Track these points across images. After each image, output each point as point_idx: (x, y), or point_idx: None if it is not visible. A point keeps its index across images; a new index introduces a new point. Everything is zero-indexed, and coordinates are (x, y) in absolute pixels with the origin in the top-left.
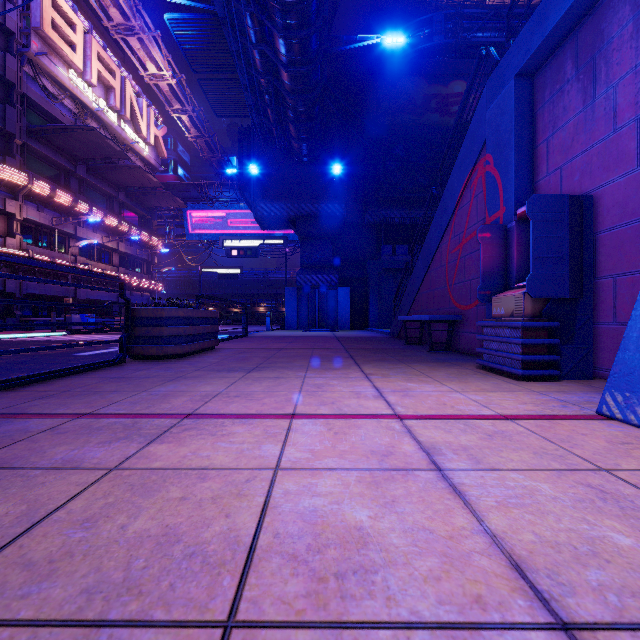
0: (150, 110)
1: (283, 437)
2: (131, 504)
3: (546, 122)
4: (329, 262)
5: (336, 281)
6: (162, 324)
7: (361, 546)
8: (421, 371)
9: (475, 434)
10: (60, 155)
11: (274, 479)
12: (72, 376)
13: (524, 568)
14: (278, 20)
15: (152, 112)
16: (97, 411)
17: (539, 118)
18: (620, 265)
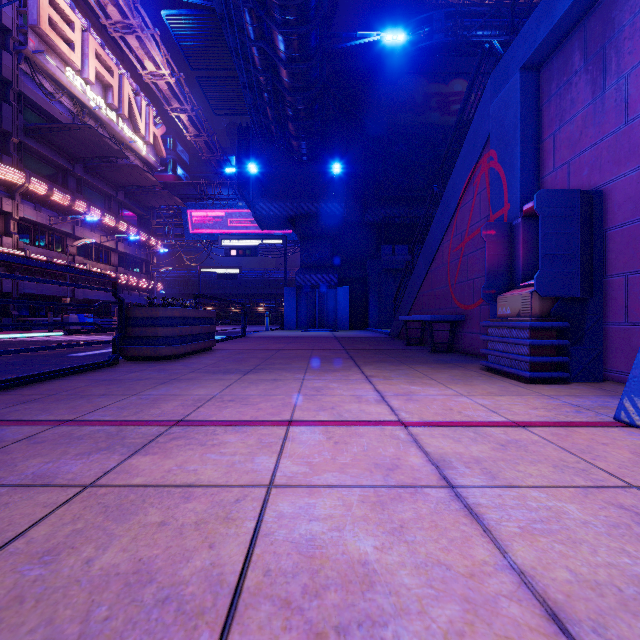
0: (149, 109)
1: (279, 447)
2: (102, 531)
3: (552, 116)
4: (329, 262)
5: (336, 281)
6: (157, 324)
7: (366, 587)
8: (424, 373)
9: (487, 444)
10: (58, 154)
11: (267, 499)
12: (61, 378)
13: (563, 619)
14: (277, 16)
15: (151, 111)
16: (81, 417)
17: (545, 112)
18: (632, 263)
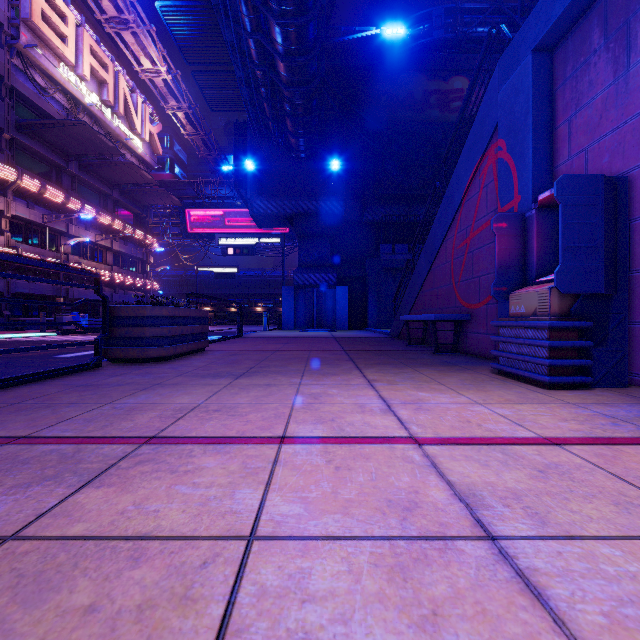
0: (145, 106)
1: (266, 475)
2: None
3: (568, 100)
4: (327, 261)
5: (334, 280)
6: (144, 324)
7: None
8: (431, 377)
9: (521, 469)
10: (51, 151)
11: (245, 560)
12: (33, 383)
13: None
14: (274, 6)
15: (147, 108)
16: (37, 433)
17: (559, 96)
18: None
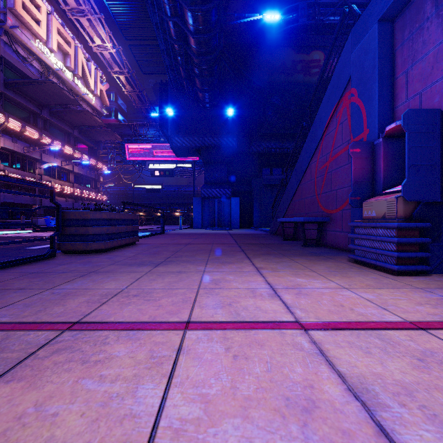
0: (96, 71)
1: (170, 366)
2: None
3: (405, 57)
4: (225, 180)
5: (230, 193)
6: (88, 224)
7: None
8: (304, 265)
9: (402, 357)
10: (29, 102)
11: None
12: None
13: None
14: None
15: (98, 73)
16: None
17: (398, 54)
18: None
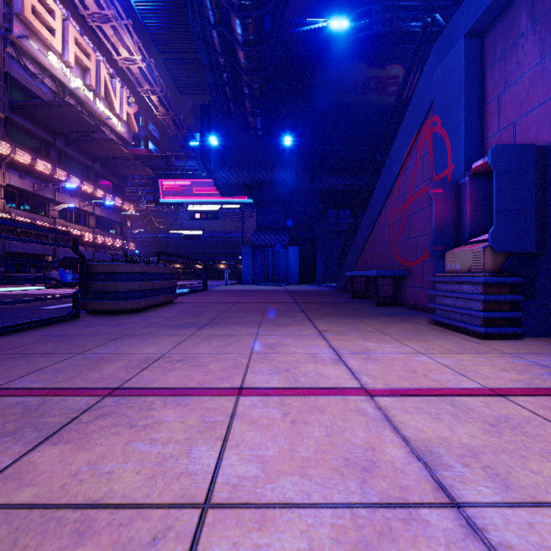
0: (123, 90)
1: (224, 430)
2: None
3: (497, 79)
4: (281, 224)
5: (287, 241)
6: (117, 279)
7: None
8: (375, 327)
9: (473, 423)
10: (41, 128)
11: (198, 535)
12: (14, 334)
13: None
14: (234, 1)
15: (124, 92)
16: (7, 384)
17: (489, 76)
18: None
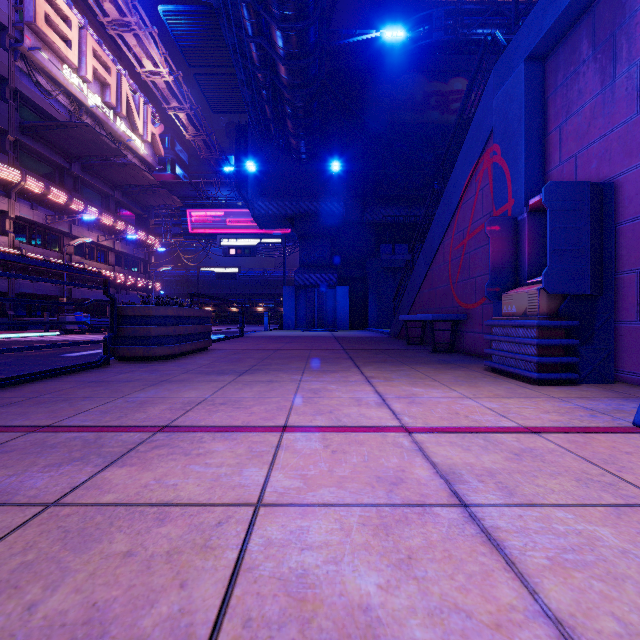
0: (147, 107)
1: (270, 457)
2: (55, 564)
3: (559, 107)
4: (328, 261)
5: (335, 280)
6: (150, 323)
7: None
8: (426, 374)
9: (499, 453)
10: (54, 152)
11: (253, 521)
12: (47, 380)
13: None
14: (275, 11)
15: (149, 110)
16: (59, 423)
17: (551, 104)
18: None
